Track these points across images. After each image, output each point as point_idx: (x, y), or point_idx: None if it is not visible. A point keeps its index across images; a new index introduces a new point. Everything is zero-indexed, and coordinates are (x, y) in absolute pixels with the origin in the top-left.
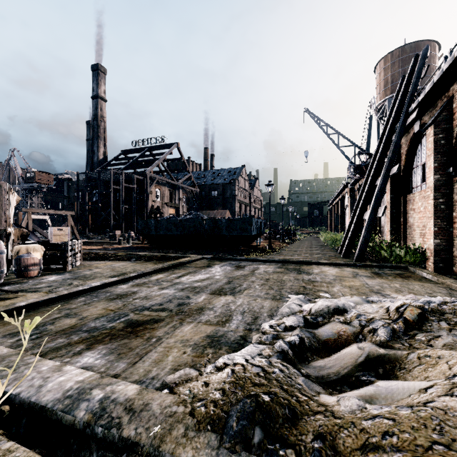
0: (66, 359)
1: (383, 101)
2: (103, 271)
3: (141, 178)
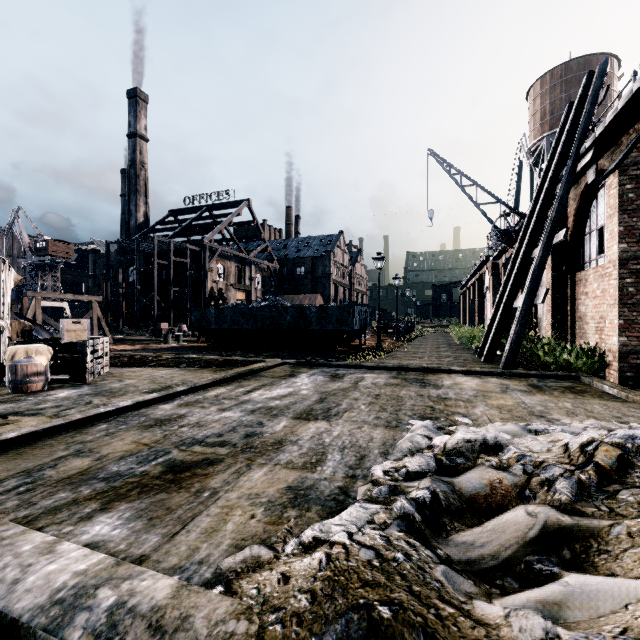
0: (67, 528)
1: (539, 140)
2: (139, 383)
3: (197, 250)
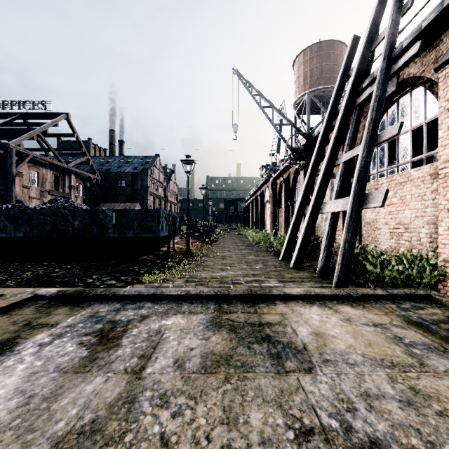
0: None
1: (302, 96)
2: None
3: (1, 152)
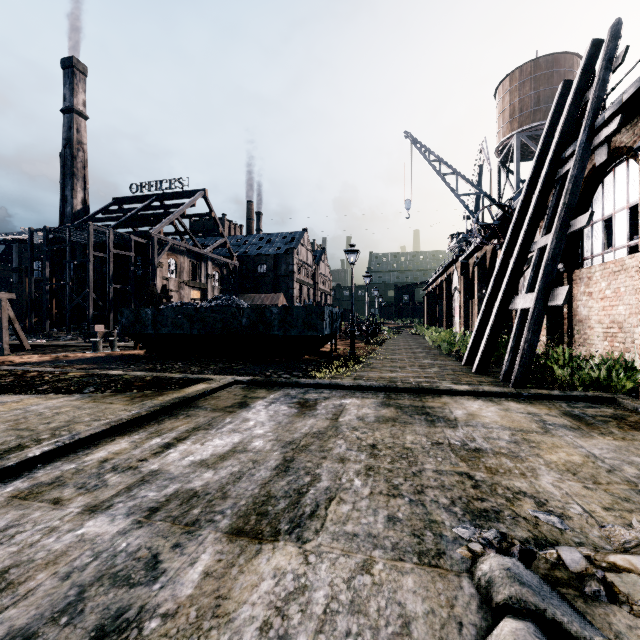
0: None
1: (509, 138)
2: None
3: (144, 242)
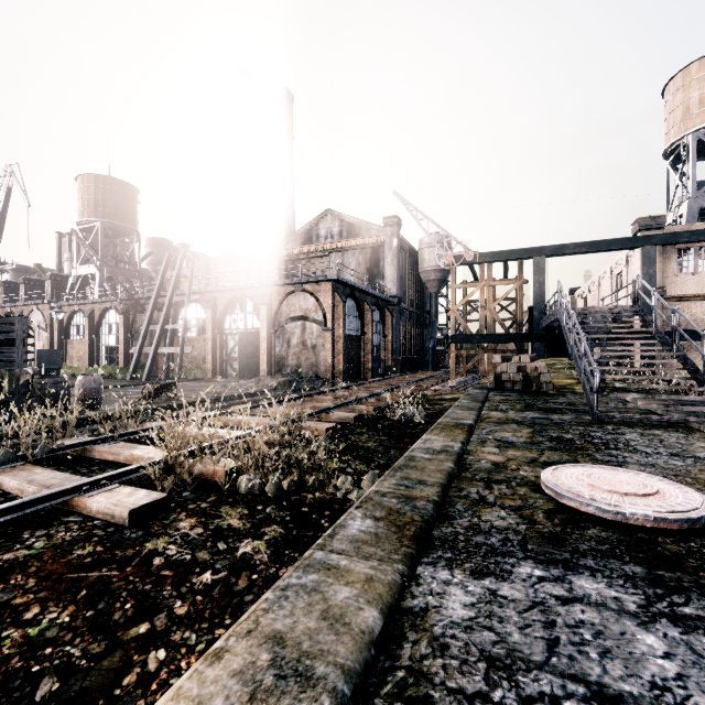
0: None
1: (94, 221)
2: None
3: None
